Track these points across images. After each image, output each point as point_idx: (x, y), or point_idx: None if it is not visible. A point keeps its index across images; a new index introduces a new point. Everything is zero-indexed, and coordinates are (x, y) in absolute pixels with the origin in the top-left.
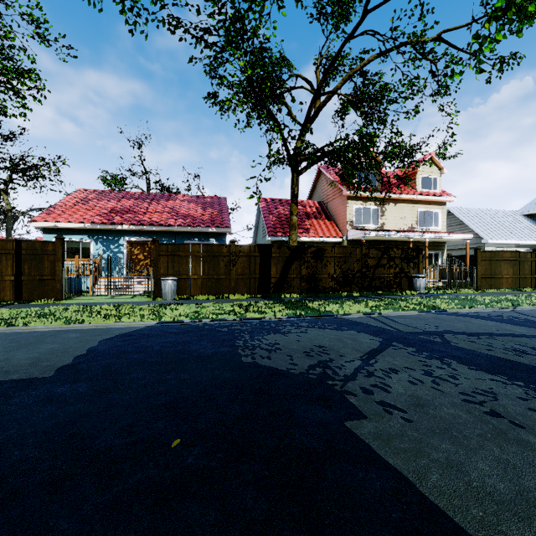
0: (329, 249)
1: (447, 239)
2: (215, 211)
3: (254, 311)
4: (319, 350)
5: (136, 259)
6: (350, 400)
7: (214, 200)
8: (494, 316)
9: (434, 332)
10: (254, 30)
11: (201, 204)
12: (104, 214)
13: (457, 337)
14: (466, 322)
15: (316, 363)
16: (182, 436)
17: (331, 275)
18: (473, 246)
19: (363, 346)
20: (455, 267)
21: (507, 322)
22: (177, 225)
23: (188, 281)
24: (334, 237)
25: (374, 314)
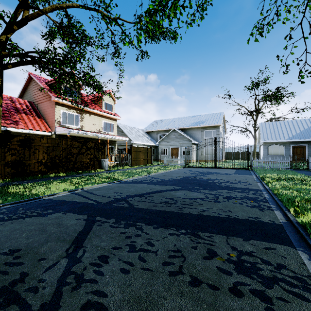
0: (38, 139)
1: (118, 139)
2: None
3: None
4: (7, 261)
5: None
6: None
7: None
8: (144, 181)
9: (121, 199)
10: None
11: None
12: None
13: (135, 200)
14: (135, 187)
15: None
16: None
17: (40, 161)
18: (128, 144)
19: (69, 231)
20: (122, 154)
21: (151, 183)
22: None
23: None
24: (44, 131)
25: (78, 190)
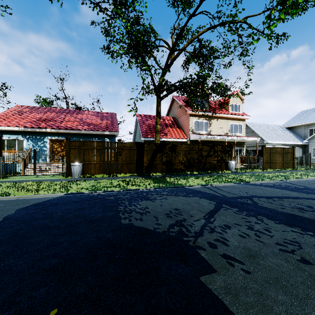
0: (179, 145)
1: (246, 141)
2: (109, 121)
3: (132, 184)
4: (176, 212)
5: (55, 151)
6: (201, 255)
7: (108, 115)
8: (277, 186)
9: (246, 197)
10: (132, 1)
11: (100, 117)
12: (33, 122)
13: (261, 200)
14: (263, 190)
15: (175, 223)
16: (60, 305)
17: (180, 161)
18: (259, 145)
19: (204, 208)
20: (251, 156)
21: (286, 189)
22: (84, 130)
23: (90, 165)
24: (182, 138)
25: (208, 185)
